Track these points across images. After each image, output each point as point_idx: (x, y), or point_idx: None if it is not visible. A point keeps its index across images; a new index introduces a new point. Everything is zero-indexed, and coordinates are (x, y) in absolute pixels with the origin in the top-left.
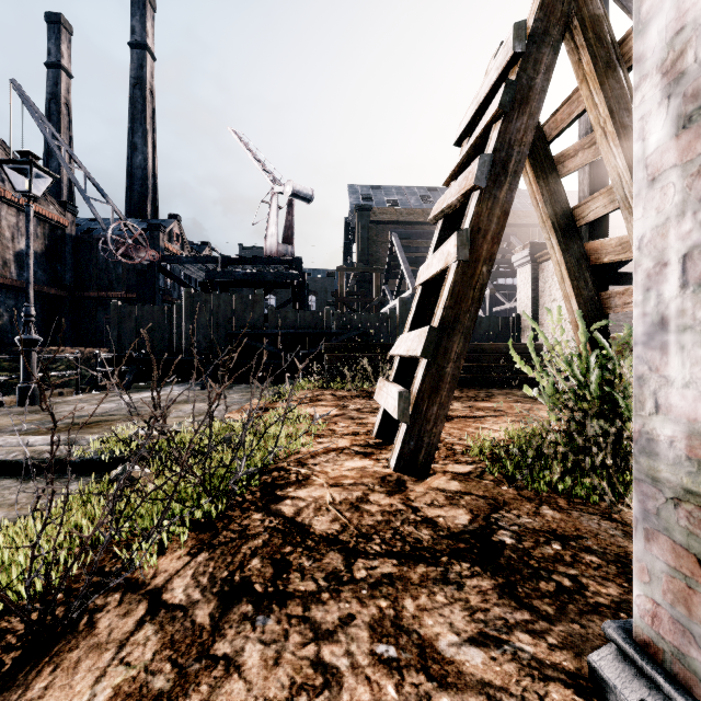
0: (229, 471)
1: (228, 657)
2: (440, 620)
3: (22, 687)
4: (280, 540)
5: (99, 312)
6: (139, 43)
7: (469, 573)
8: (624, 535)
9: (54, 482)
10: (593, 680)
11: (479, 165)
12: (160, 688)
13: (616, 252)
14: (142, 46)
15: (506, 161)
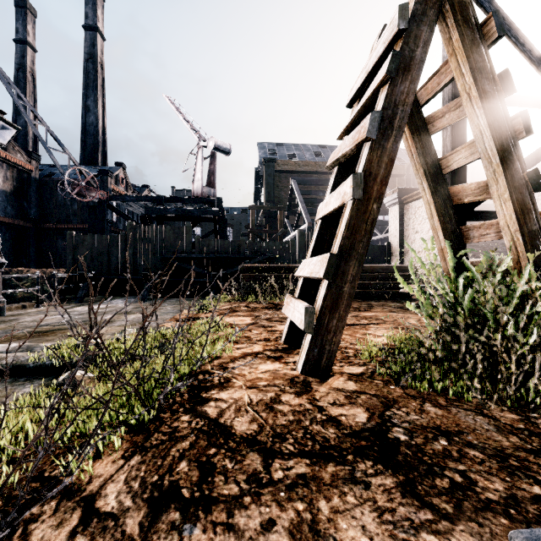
0: (161, 378)
1: None
2: (353, 523)
3: None
4: (206, 442)
5: (58, 240)
6: (91, 26)
7: (373, 471)
8: (497, 429)
9: (10, 385)
10: None
11: (370, 121)
12: None
13: (474, 194)
14: (94, 28)
15: (392, 118)
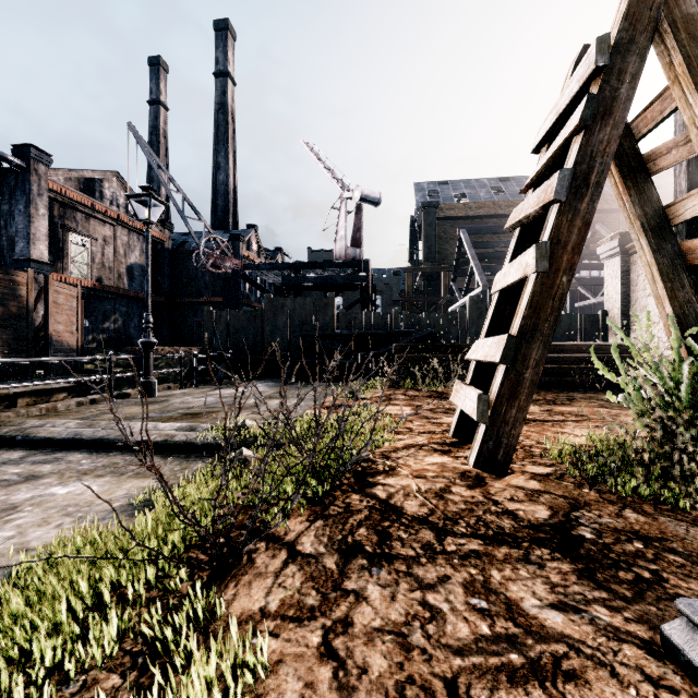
0: (330, 458)
1: (356, 591)
2: (524, 588)
3: (219, 592)
4: (379, 516)
5: (190, 316)
6: (222, 71)
7: (549, 557)
8: None
9: (185, 460)
10: (664, 646)
11: (558, 180)
12: (312, 604)
13: None
14: (225, 74)
15: (587, 173)
